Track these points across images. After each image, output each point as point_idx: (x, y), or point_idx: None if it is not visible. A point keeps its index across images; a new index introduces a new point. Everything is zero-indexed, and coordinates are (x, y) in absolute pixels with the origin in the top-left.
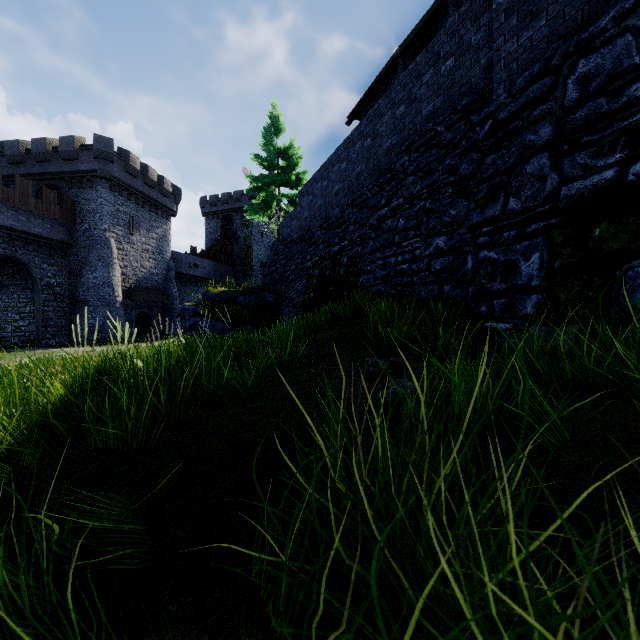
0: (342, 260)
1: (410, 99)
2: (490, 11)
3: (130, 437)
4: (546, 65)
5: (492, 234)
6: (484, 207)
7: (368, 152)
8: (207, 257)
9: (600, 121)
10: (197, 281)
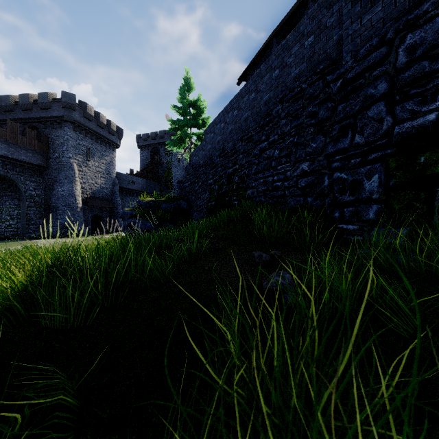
0: (234, 179)
1: (282, 65)
2: (340, 1)
3: (73, 317)
4: (382, 39)
5: (343, 161)
6: (337, 141)
7: (253, 103)
8: (141, 176)
9: (423, 78)
10: (134, 193)
